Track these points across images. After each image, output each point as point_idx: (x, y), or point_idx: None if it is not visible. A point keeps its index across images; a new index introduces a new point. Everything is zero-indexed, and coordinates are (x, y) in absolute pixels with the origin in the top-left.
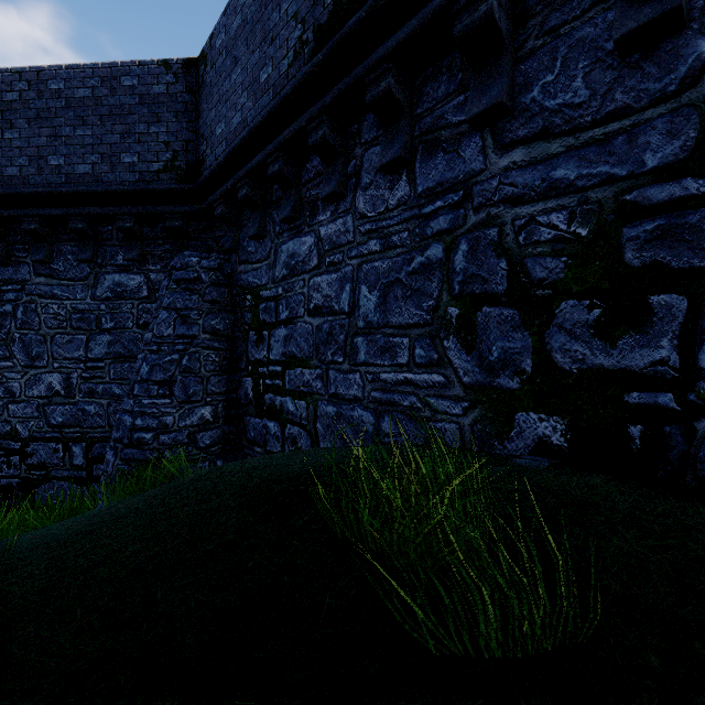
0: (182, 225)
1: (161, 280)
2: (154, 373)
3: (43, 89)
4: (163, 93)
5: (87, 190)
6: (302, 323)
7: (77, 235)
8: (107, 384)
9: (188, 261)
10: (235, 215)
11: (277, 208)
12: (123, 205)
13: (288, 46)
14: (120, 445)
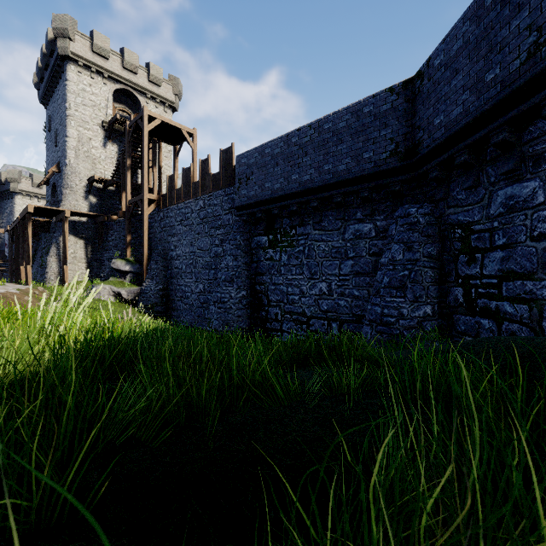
0: (400, 188)
1: (383, 225)
2: (392, 283)
3: (321, 130)
4: (389, 108)
5: (344, 179)
6: (523, 247)
7: (336, 205)
8: (350, 289)
9: (409, 211)
10: (445, 175)
11: (491, 165)
12: (363, 183)
13: (519, 51)
14: (374, 324)
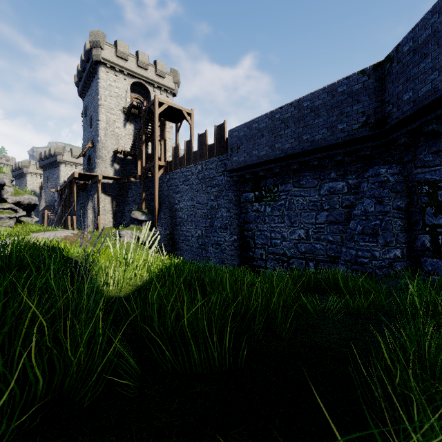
0: (370, 152)
1: (355, 183)
2: (365, 230)
3: (300, 108)
4: (360, 87)
5: (320, 146)
6: None
7: (313, 167)
8: (325, 235)
9: (379, 172)
10: (412, 141)
11: None
12: (337, 149)
13: None
14: (349, 263)
